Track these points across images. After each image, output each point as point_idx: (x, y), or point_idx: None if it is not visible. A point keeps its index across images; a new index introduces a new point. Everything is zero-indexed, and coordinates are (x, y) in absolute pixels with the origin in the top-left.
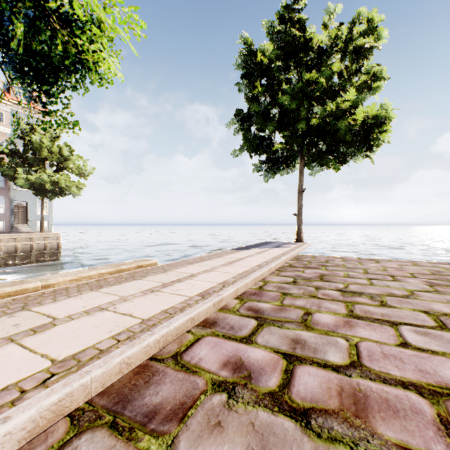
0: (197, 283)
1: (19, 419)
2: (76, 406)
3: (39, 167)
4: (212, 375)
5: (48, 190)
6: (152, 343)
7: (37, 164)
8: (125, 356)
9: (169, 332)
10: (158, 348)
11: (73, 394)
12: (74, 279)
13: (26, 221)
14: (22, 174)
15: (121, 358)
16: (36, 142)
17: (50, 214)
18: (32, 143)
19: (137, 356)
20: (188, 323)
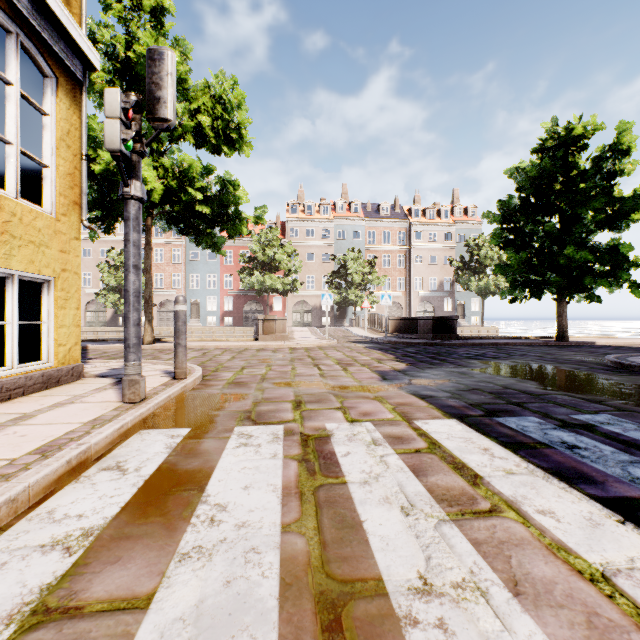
0: (638, 340)
1: (604, 341)
2: (609, 344)
3: (483, 274)
4: (635, 345)
5: (489, 292)
6: (621, 342)
7: (481, 272)
8: (616, 342)
9: (625, 342)
10: (623, 344)
11: (609, 342)
12: (585, 337)
13: (463, 317)
14: (473, 281)
15: (615, 342)
16: (482, 255)
17: (480, 310)
18: (479, 255)
19: (618, 343)
20: (631, 343)
